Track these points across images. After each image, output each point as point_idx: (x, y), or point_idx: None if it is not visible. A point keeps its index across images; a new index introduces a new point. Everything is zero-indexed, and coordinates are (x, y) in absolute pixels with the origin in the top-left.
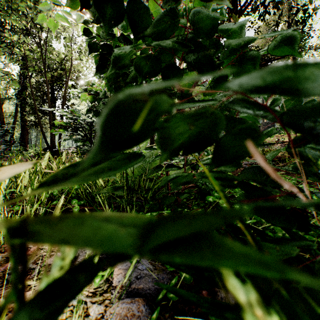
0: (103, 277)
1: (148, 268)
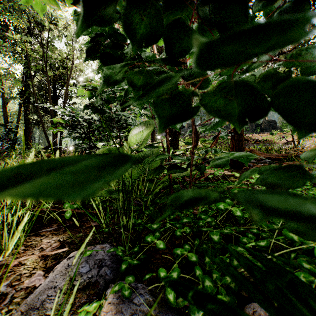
0: (89, 311)
1: (147, 301)
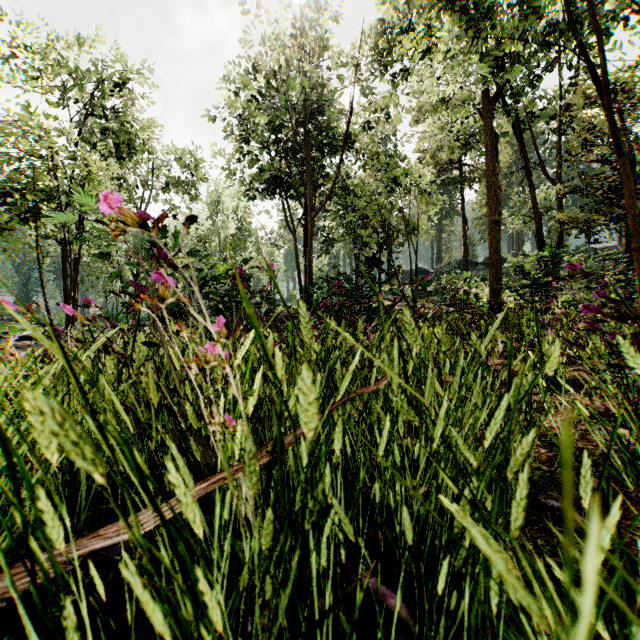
0: None
1: None
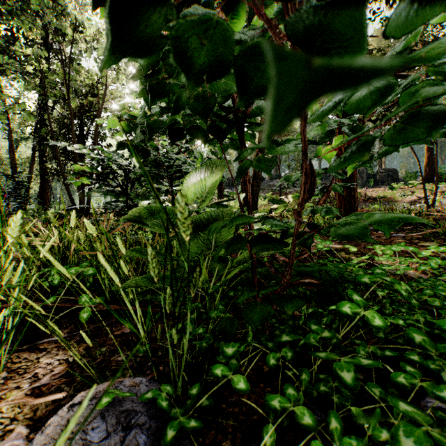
0: None
1: None
